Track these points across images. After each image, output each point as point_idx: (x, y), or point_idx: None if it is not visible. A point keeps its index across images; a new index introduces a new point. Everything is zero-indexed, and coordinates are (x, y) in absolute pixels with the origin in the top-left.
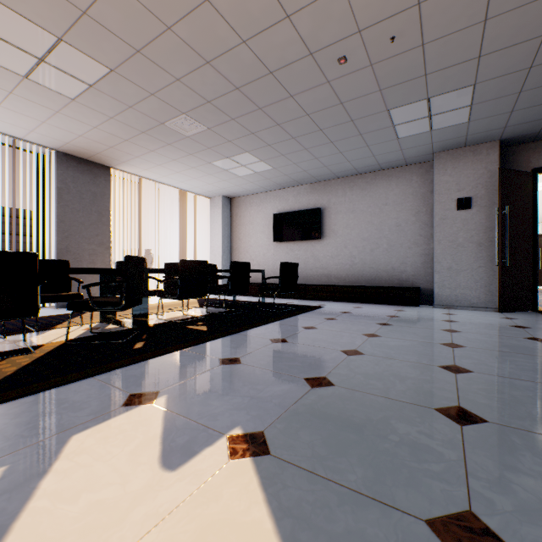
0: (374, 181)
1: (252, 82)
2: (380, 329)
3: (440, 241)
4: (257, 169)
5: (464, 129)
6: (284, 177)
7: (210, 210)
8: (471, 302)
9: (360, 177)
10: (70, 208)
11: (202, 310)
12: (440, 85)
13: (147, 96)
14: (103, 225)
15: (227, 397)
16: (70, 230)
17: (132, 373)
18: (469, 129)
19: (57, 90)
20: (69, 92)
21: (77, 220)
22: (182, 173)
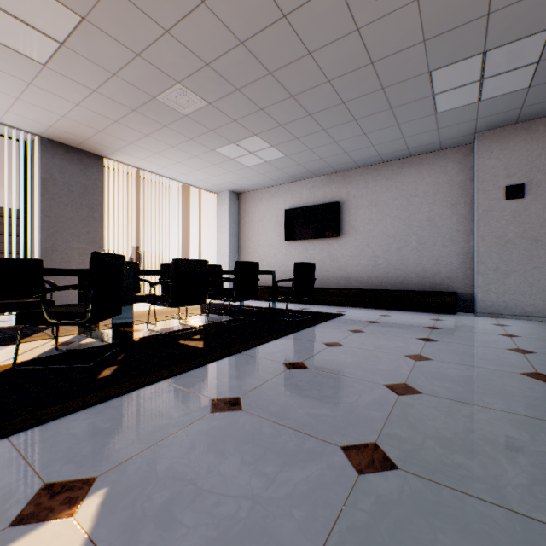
0: (401, 170)
1: (260, 32)
2: (426, 348)
3: (484, 237)
4: (267, 157)
5: (521, 98)
6: (298, 167)
7: (216, 206)
8: (524, 310)
9: (384, 165)
10: (57, 202)
11: (204, 318)
12: (504, 31)
13: (132, 57)
14: (95, 222)
15: (210, 499)
16: (57, 227)
17: (73, 428)
18: (527, 99)
19: (22, 51)
20: (37, 54)
21: (65, 215)
22: (183, 163)
